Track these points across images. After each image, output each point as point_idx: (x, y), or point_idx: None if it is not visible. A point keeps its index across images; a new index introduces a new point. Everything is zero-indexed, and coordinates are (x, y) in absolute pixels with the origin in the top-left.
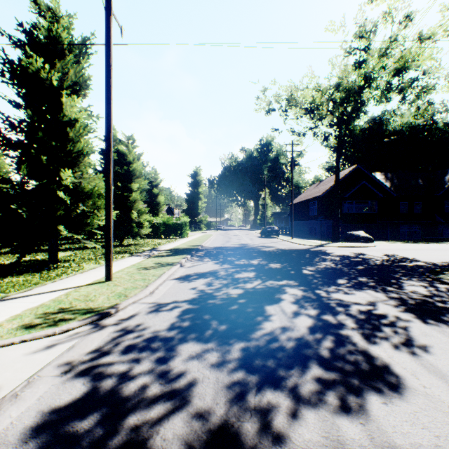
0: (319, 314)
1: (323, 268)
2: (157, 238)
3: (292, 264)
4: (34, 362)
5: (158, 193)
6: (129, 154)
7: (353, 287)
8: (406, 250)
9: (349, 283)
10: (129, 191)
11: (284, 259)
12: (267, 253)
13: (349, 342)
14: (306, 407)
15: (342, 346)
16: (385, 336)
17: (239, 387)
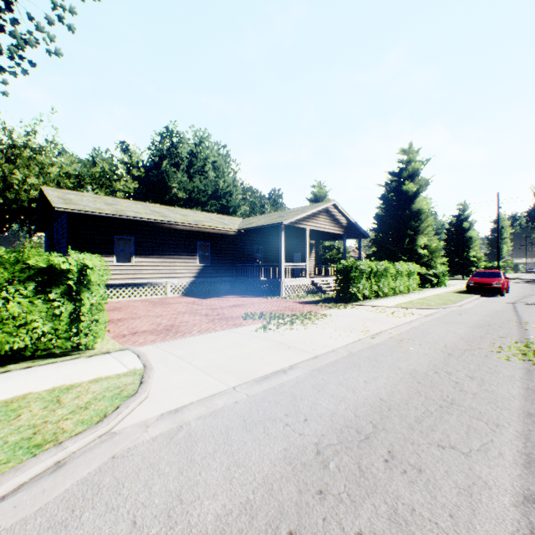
0: None
1: None
2: None
3: None
4: None
5: None
6: None
7: None
8: None
9: None
10: None
11: None
12: None
13: None
14: None
15: None
16: None
17: None
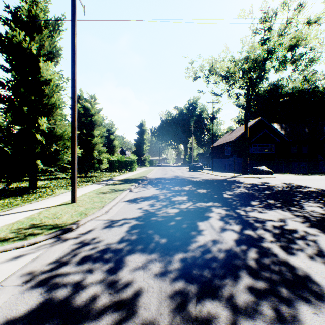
0: (242, 229)
1: (239, 193)
2: (113, 171)
3: (215, 190)
4: (1, 272)
5: (114, 138)
6: (92, 109)
7: (265, 207)
8: (299, 180)
9: (260, 204)
10: (92, 136)
11: (208, 187)
12: (195, 182)
13: (270, 253)
14: (244, 318)
15: (265, 257)
16: (300, 248)
17: (180, 297)
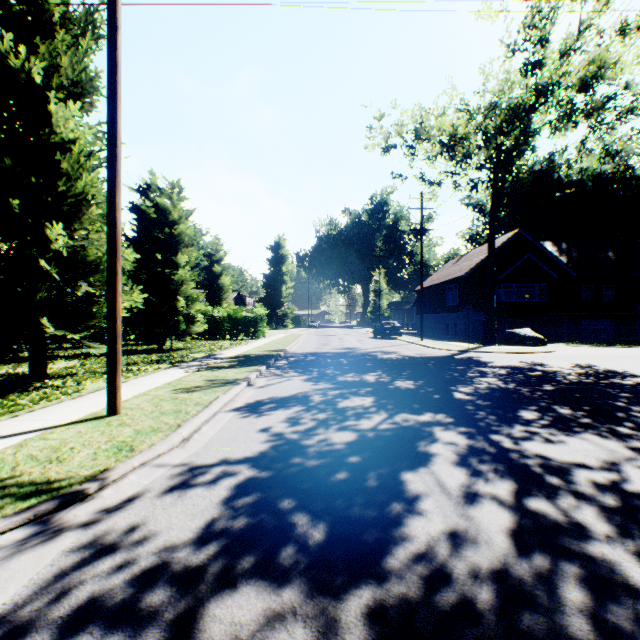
0: (518, 495)
1: (487, 389)
2: (219, 339)
3: (433, 381)
4: None
5: (221, 272)
6: (173, 210)
7: (556, 427)
8: (605, 358)
9: (543, 418)
10: (173, 267)
11: (417, 374)
12: (388, 363)
13: (624, 587)
14: None
15: (614, 604)
16: None
17: None
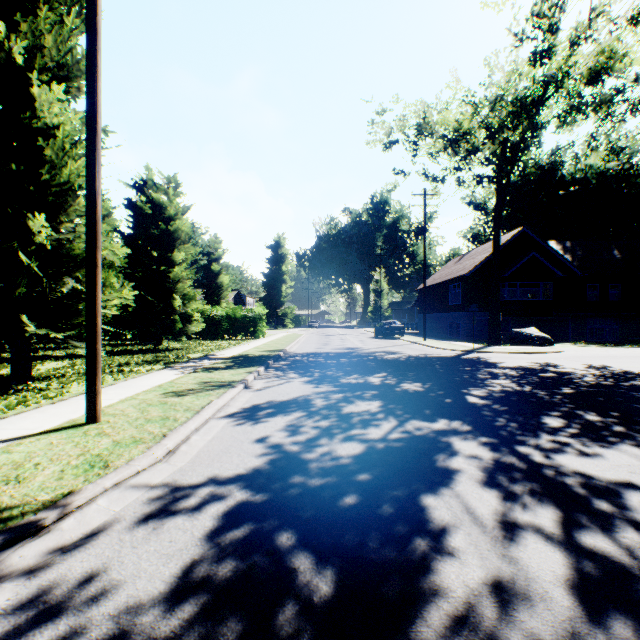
0: (567, 526)
1: (502, 392)
2: (217, 339)
3: (442, 383)
4: None
5: (219, 270)
6: (169, 205)
7: (588, 436)
8: (618, 359)
9: (570, 425)
10: (170, 265)
11: (424, 375)
12: (392, 363)
13: None
14: None
15: None
16: None
17: None
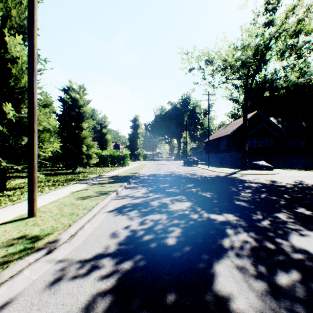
0: (307, 292)
1: (252, 197)
2: (105, 166)
3: (220, 192)
4: None
5: (106, 132)
6: (80, 100)
7: (304, 225)
8: (308, 177)
9: (292, 218)
10: (80, 130)
11: (210, 187)
12: (193, 180)
13: None
14: None
15: None
16: None
17: None
